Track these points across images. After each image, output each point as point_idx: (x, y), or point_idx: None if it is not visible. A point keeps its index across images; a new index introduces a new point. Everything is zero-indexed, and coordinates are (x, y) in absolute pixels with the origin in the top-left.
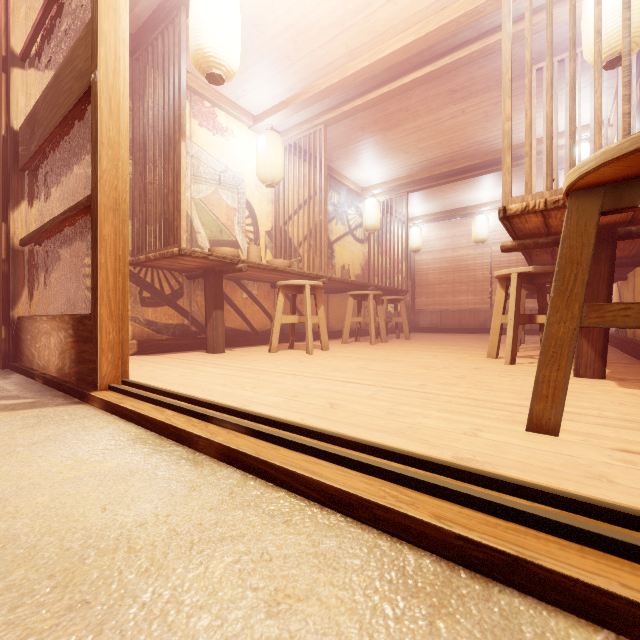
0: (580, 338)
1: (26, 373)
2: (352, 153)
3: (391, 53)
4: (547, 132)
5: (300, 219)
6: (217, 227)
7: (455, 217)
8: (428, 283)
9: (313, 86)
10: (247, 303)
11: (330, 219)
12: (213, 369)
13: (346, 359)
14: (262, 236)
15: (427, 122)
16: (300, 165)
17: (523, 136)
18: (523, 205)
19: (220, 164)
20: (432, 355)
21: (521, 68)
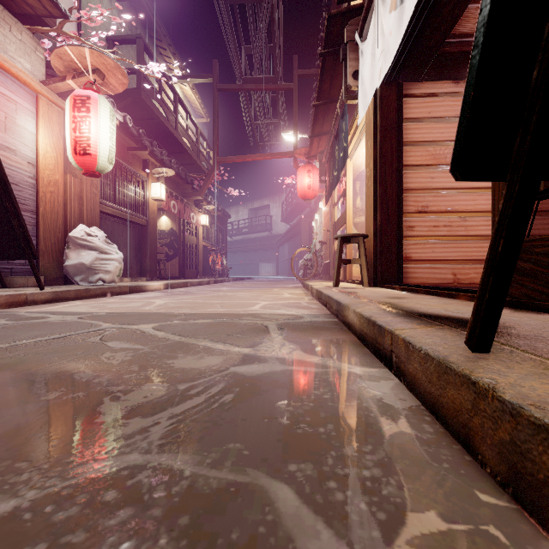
0: None
1: None
2: None
3: None
4: None
5: None
6: None
7: None
8: None
9: None
10: None
11: None
12: None
13: None
14: None
15: None
16: None
17: None
18: None
19: None
20: None
21: None
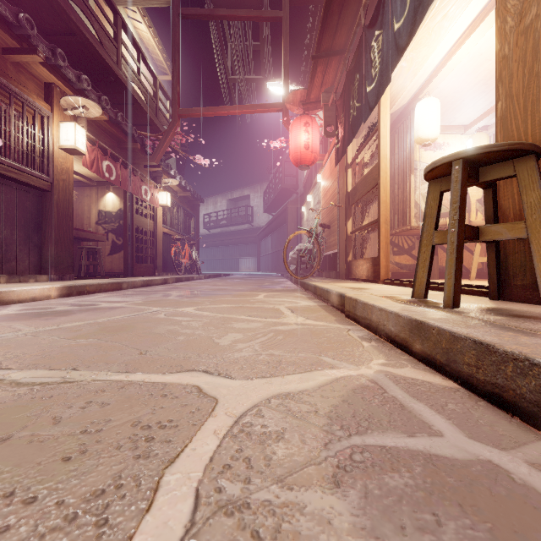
0: None
1: (354, 279)
2: None
3: None
4: None
5: None
6: None
7: None
8: None
9: None
10: None
11: None
12: None
13: None
14: (473, 204)
15: None
16: None
17: None
18: None
19: None
20: None
21: None
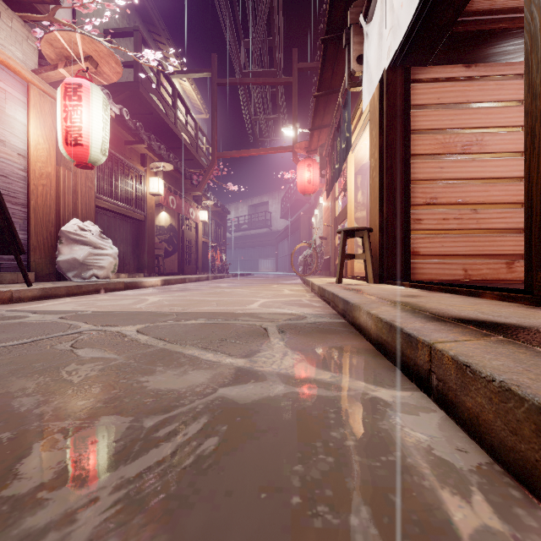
0: None
1: None
2: None
3: None
4: None
5: None
6: None
7: None
8: None
9: None
10: None
11: None
12: None
13: None
14: None
15: None
16: None
17: None
18: None
19: None
20: None
21: None
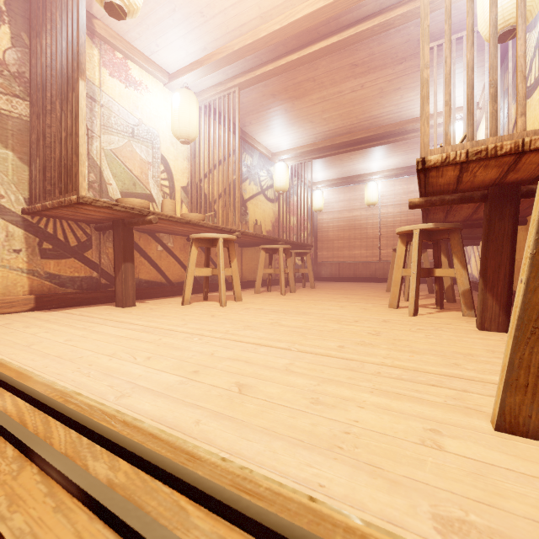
0: (485, 292)
1: None
2: (264, 119)
3: (301, 18)
4: (468, 80)
5: (215, 177)
6: (130, 179)
7: (351, 183)
8: (328, 239)
9: (227, 46)
10: (162, 255)
11: (244, 179)
12: (111, 329)
13: (258, 312)
14: (178, 191)
15: (331, 94)
16: (215, 127)
17: (410, 113)
18: (443, 156)
19: (133, 117)
20: (339, 306)
21: (414, 48)
